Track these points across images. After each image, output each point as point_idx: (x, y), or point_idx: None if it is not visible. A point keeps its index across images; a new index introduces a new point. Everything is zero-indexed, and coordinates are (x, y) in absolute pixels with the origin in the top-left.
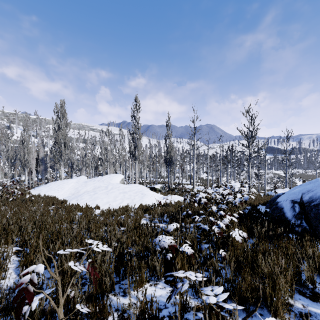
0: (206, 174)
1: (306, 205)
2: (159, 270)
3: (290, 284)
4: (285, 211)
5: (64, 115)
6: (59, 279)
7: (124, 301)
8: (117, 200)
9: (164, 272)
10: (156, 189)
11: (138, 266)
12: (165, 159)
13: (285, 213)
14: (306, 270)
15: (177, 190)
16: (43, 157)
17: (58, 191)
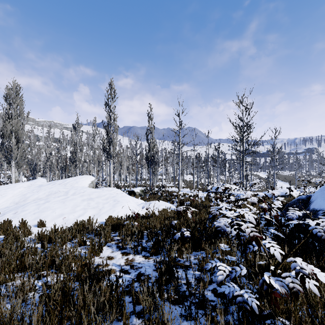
0: (189, 176)
1: None
2: None
3: None
4: None
5: (16, 100)
6: None
7: None
8: (76, 211)
9: None
10: (136, 193)
11: None
12: (146, 158)
13: None
14: None
15: (161, 194)
16: None
17: None
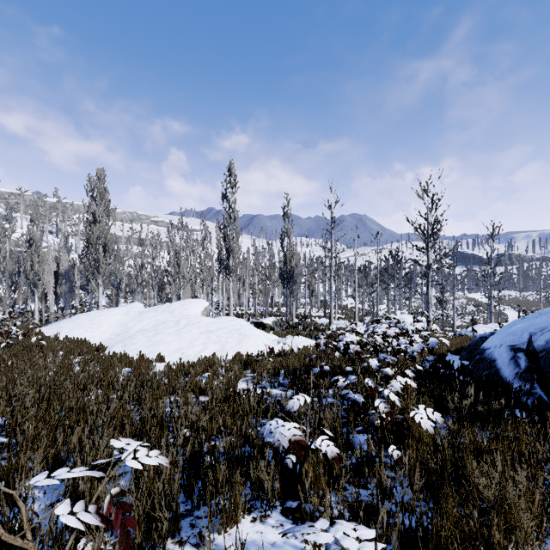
0: (351, 299)
1: (542, 355)
2: (270, 489)
3: (538, 523)
4: (499, 365)
5: (104, 196)
6: (32, 547)
7: None
8: (195, 346)
9: (280, 491)
10: (266, 325)
11: (229, 480)
12: (281, 273)
13: (500, 369)
14: None
15: (302, 328)
16: (66, 270)
17: (91, 329)
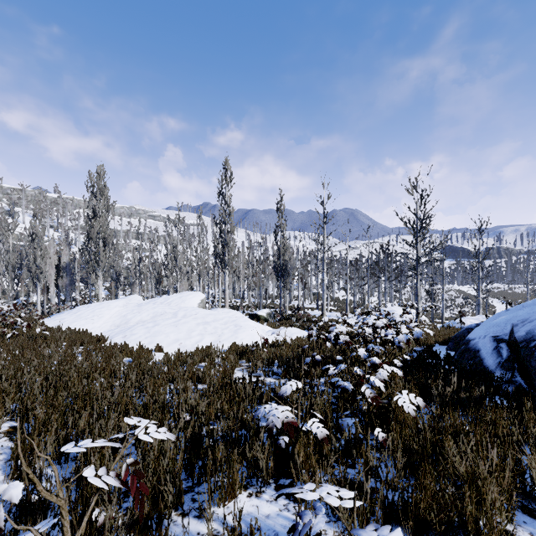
0: (343, 291)
1: (522, 345)
2: (265, 467)
3: (508, 496)
4: (483, 355)
5: (104, 192)
6: (64, 504)
7: (200, 527)
8: (193, 337)
9: (274, 470)
10: (260, 317)
11: (227, 459)
12: (275, 267)
13: (484, 359)
14: (535, 468)
15: (296, 319)
16: (67, 263)
17: (92, 321)
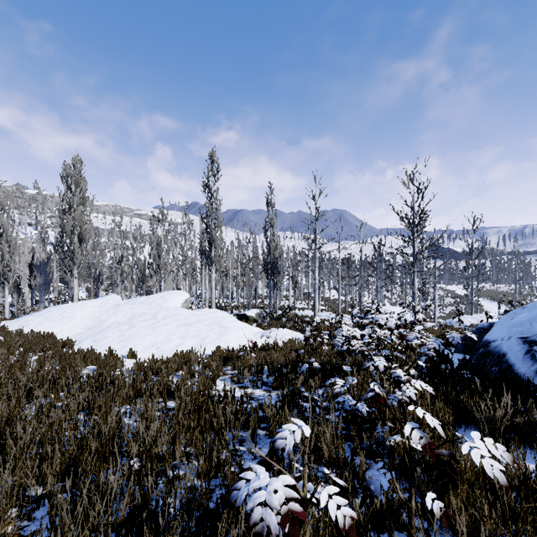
0: (333, 291)
1: None
2: None
3: None
4: (511, 360)
5: (79, 183)
6: None
7: None
8: (172, 340)
9: None
10: (249, 317)
11: None
12: (264, 264)
13: (514, 365)
14: None
15: (286, 320)
16: (41, 262)
17: (61, 323)
